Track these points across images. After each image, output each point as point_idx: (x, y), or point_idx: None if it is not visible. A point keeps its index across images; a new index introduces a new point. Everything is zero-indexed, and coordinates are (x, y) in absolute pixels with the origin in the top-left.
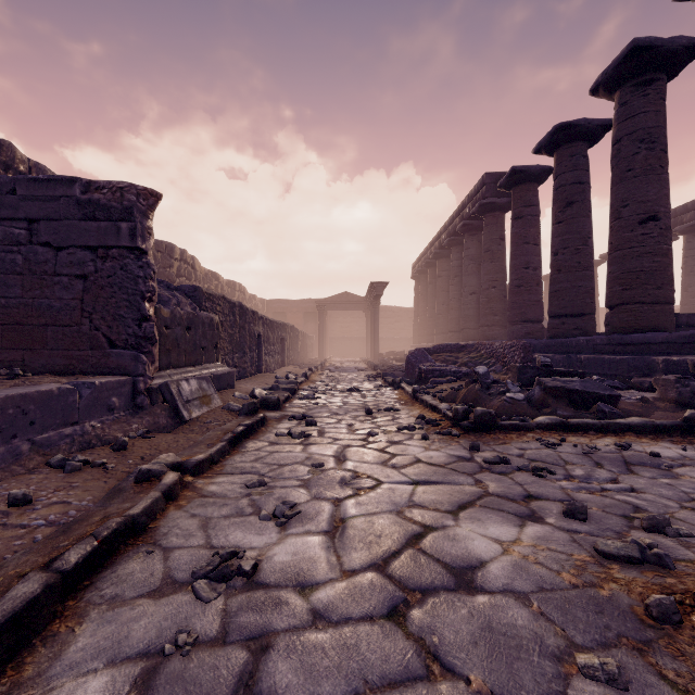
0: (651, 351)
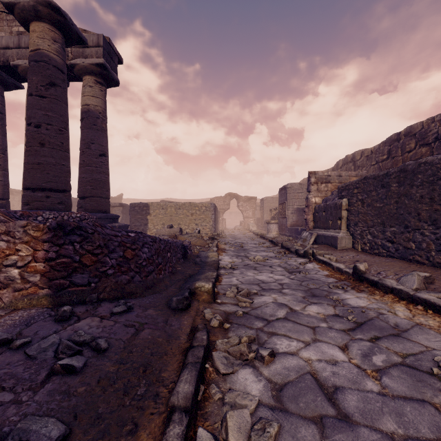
0: None
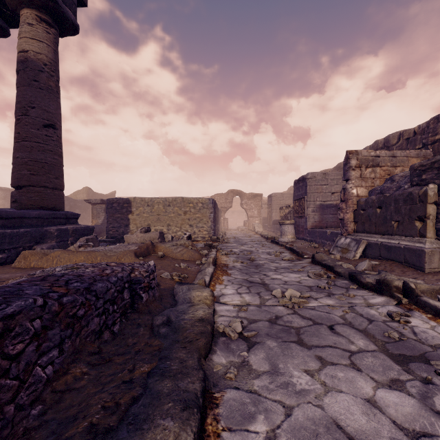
0: (22, 224)
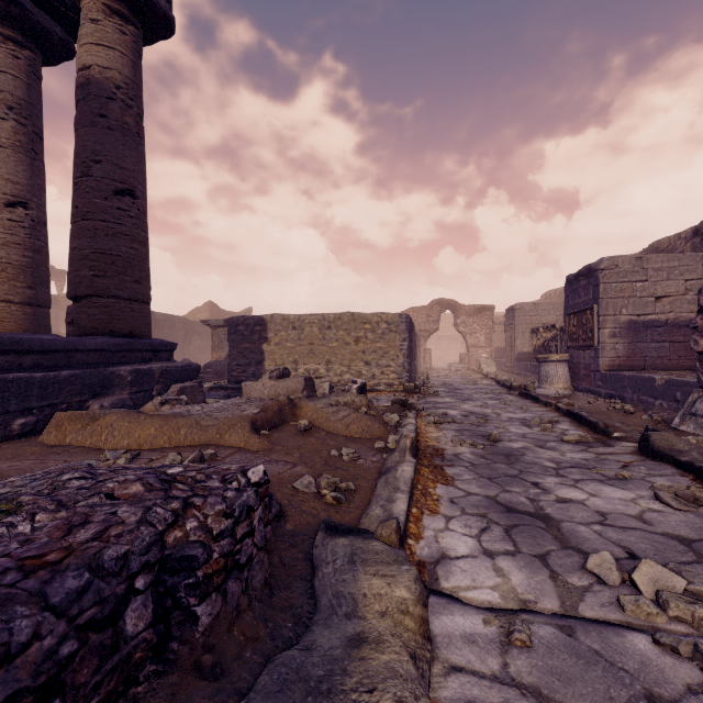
0: (71, 361)
